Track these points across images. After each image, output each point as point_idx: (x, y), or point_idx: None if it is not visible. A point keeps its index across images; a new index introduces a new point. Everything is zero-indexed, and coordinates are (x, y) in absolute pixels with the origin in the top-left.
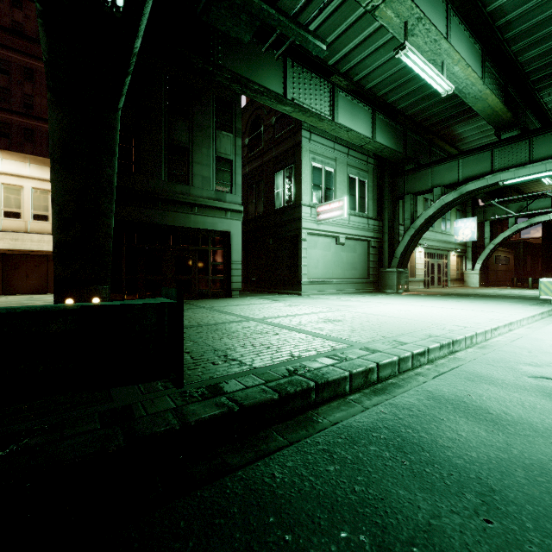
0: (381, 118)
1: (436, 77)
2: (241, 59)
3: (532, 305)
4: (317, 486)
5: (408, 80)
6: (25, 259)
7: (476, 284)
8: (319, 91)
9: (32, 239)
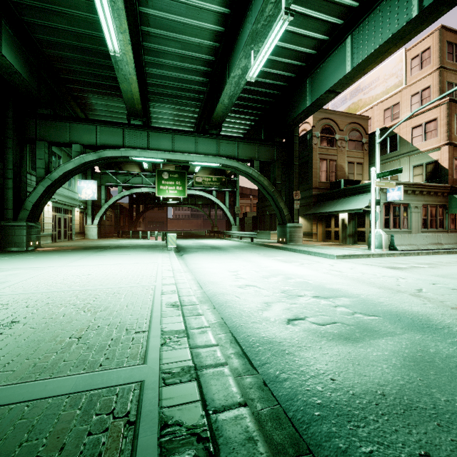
0: (10, 32)
1: (113, 28)
2: None
3: (162, 253)
4: None
5: (55, 12)
6: None
7: (95, 236)
8: None
9: None
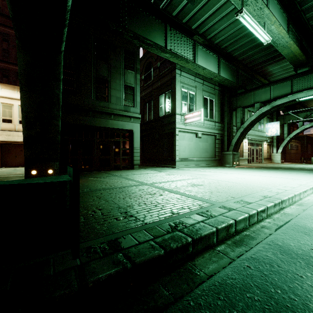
0: (223, 62)
1: (261, 31)
2: (139, 24)
3: None
4: None
5: (240, 38)
6: (14, 146)
7: (279, 161)
8: (186, 45)
9: (18, 135)
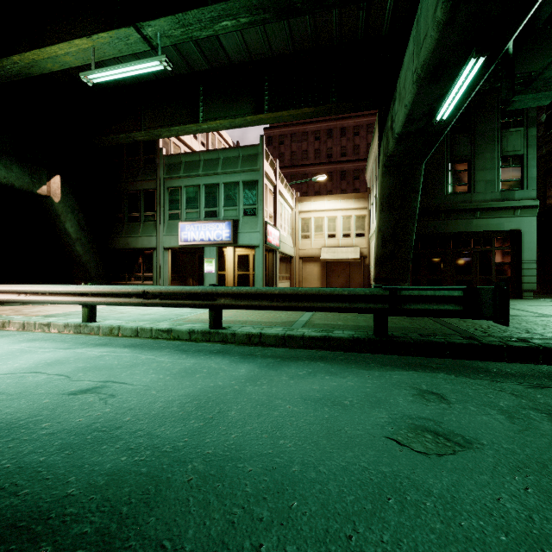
0: None
1: None
2: (535, 54)
3: None
4: None
5: None
6: (337, 264)
7: None
8: None
9: (342, 251)
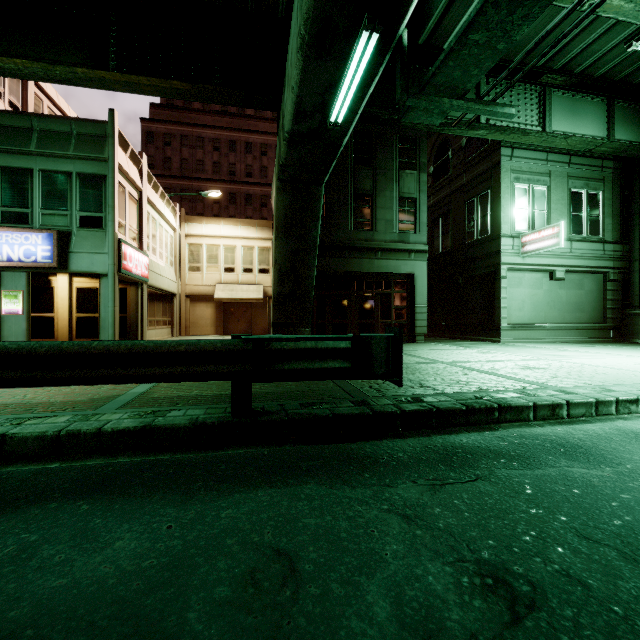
0: (624, 106)
1: None
2: None
3: None
4: (490, 447)
5: None
6: (237, 306)
7: None
8: (523, 100)
9: (242, 289)
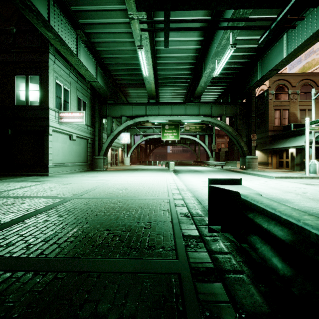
0: (99, 69)
1: (146, 68)
2: None
3: (167, 172)
4: None
5: (118, 57)
6: None
7: (128, 164)
8: (70, 35)
9: None
